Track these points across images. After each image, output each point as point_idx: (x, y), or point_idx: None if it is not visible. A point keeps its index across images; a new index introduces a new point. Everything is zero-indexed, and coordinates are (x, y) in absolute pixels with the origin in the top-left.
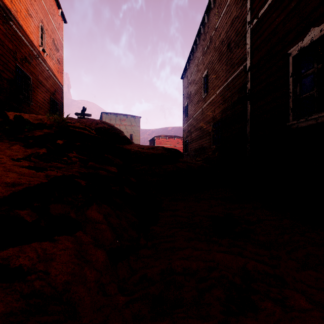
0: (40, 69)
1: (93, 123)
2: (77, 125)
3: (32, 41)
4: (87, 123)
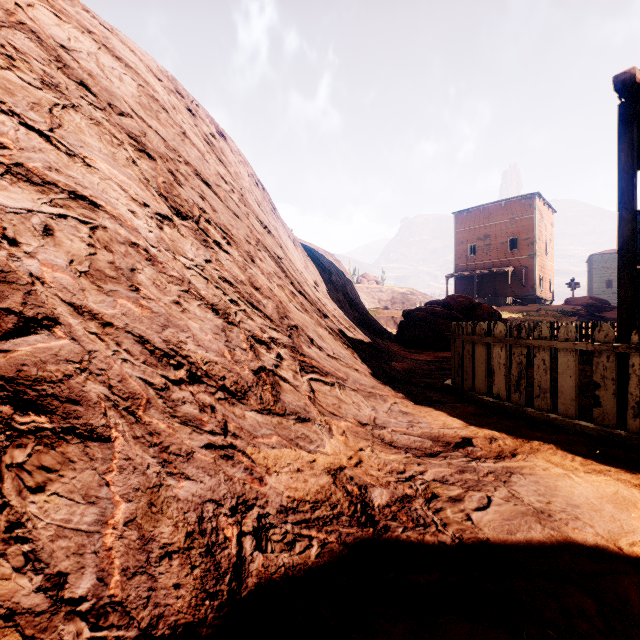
0: (545, 266)
1: (584, 300)
2: (578, 308)
3: (543, 255)
4: (580, 301)
